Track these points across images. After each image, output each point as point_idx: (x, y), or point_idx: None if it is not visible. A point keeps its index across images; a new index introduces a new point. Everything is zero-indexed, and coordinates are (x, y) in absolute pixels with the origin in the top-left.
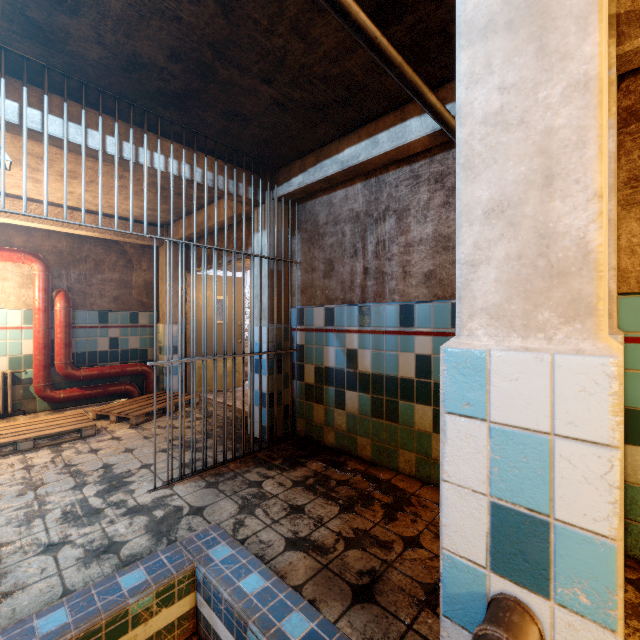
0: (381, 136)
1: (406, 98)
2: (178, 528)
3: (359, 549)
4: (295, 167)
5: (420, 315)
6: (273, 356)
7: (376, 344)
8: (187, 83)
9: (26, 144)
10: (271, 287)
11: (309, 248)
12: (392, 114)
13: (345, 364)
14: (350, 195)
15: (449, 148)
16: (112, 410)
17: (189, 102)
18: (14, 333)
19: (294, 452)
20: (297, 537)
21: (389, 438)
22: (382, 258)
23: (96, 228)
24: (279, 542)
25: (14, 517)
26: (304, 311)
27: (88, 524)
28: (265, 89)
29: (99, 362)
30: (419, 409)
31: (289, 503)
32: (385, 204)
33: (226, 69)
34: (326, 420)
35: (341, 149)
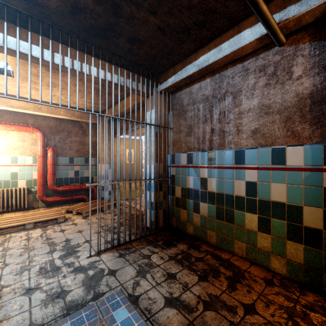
0: (224, 45)
1: (241, 17)
2: (100, 284)
3: (213, 310)
4: (170, 72)
5: (249, 156)
6: (157, 181)
7: (219, 175)
8: (107, 19)
9: (18, 59)
10: (156, 142)
11: (178, 119)
12: (231, 30)
13: (199, 186)
14: (202, 86)
15: (269, 48)
16: (74, 208)
17: (109, 33)
18: (28, 168)
19: (169, 237)
20: (172, 297)
21: (228, 232)
22: (223, 122)
23: (67, 114)
24: (160, 300)
25: (15, 269)
26: (175, 156)
27: (51, 276)
28: (152, 19)
29: (69, 183)
30: (248, 216)
31: (167, 271)
32: (225, 89)
33: (128, 6)
34: (188, 219)
35: (197, 57)
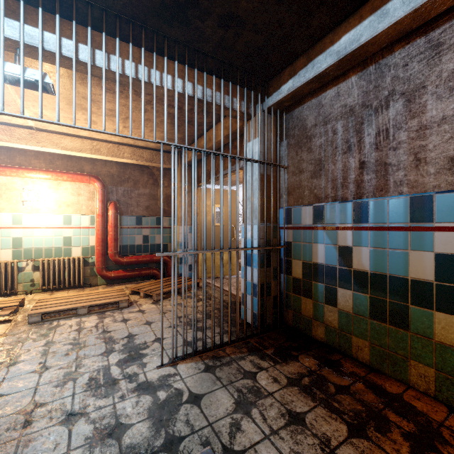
0: (392, 4)
1: None
2: (176, 418)
3: None
4: (284, 75)
5: (443, 207)
6: (263, 251)
7: (376, 241)
8: None
9: (58, 63)
10: (261, 190)
11: (296, 152)
12: None
13: (337, 261)
14: (342, 91)
15: None
16: (142, 288)
17: (189, 12)
18: (85, 231)
19: (284, 342)
20: None
21: (394, 345)
22: (384, 148)
23: (133, 157)
24: None
25: (56, 376)
26: (291, 211)
27: (104, 395)
28: None
29: (136, 252)
30: (441, 318)
31: (286, 407)
32: (388, 89)
33: None
34: (315, 314)
35: (336, 39)
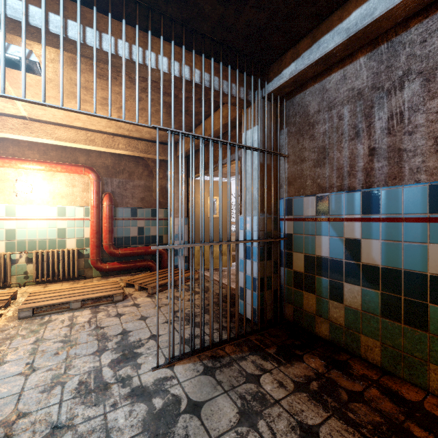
0: None
1: None
2: (174, 432)
3: None
4: (286, 58)
5: None
6: (262, 244)
7: (389, 233)
8: None
9: (44, 38)
10: (260, 180)
11: (298, 140)
12: None
13: (343, 254)
14: (349, 74)
15: None
16: (136, 280)
17: None
18: (79, 223)
19: (286, 340)
20: None
21: (411, 346)
22: (398, 133)
23: (128, 148)
24: None
25: (43, 379)
26: (292, 201)
27: (94, 403)
28: None
29: (131, 244)
30: None
31: (296, 418)
32: (403, 68)
33: None
34: (318, 310)
35: (346, 15)
